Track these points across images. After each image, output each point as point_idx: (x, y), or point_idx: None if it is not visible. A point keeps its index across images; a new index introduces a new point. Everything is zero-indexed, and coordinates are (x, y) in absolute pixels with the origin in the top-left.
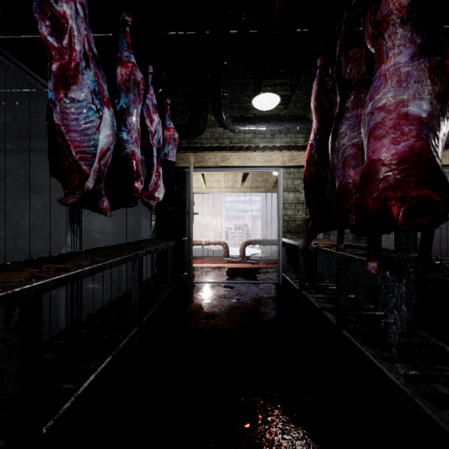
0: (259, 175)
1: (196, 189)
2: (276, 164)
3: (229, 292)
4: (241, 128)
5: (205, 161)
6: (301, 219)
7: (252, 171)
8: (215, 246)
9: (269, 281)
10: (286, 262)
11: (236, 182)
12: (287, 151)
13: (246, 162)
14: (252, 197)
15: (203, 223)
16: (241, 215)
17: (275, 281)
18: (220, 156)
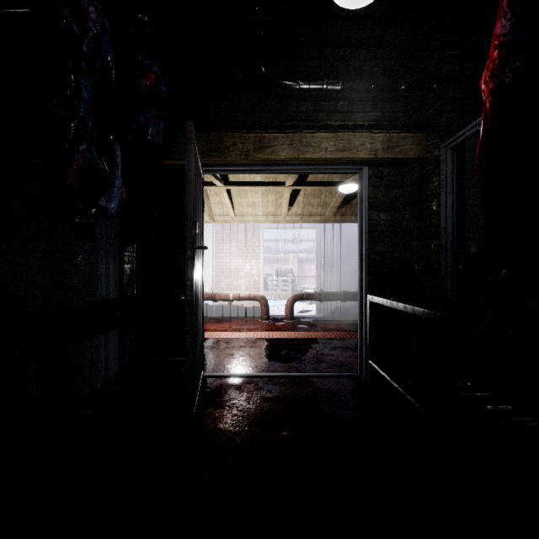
0: (314, 196)
1: (220, 216)
2: (360, 155)
3: (271, 406)
4: (294, 85)
5: (224, 148)
6: (401, 261)
7: (312, 173)
8: (249, 302)
9: (343, 373)
10: (375, 338)
11: (280, 206)
12: (380, 132)
13: (303, 151)
14: (298, 235)
15: (231, 268)
16: (284, 257)
17: (353, 373)
18: (254, 139)
